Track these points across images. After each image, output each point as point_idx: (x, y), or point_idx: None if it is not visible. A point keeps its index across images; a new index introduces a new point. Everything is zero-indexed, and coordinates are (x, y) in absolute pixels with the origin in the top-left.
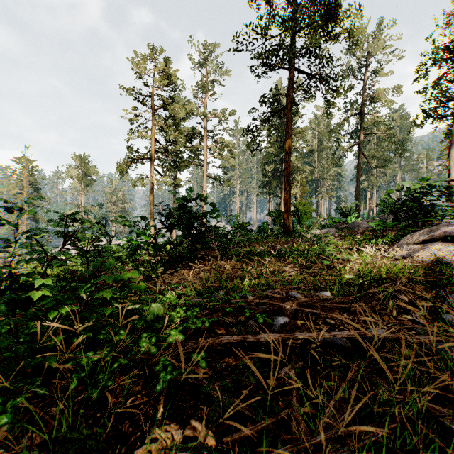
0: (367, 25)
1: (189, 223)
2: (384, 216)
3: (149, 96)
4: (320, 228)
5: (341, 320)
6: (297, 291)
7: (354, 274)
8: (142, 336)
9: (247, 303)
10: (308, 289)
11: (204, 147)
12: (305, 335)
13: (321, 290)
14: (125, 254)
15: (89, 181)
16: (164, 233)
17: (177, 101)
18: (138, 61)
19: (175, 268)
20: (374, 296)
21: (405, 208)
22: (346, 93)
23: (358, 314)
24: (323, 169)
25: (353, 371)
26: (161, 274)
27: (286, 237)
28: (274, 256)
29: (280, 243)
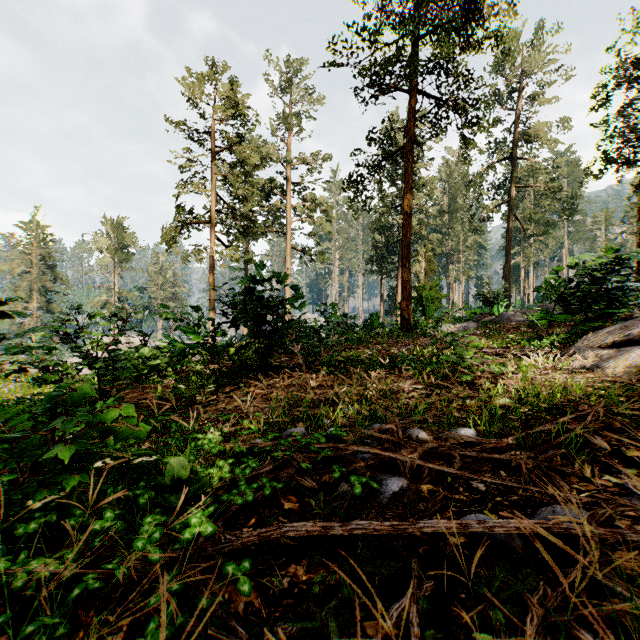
0: (521, 32)
1: (259, 316)
2: (545, 304)
3: (208, 132)
4: (454, 323)
5: (497, 483)
6: (421, 426)
7: (510, 395)
8: (144, 522)
9: (338, 453)
10: (439, 423)
11: (288, 207)
12: (436, 526)
13: (460, 424)
14: (165, 361)
15: (124, 256)
16: (225, 330)
17: (250, 140)
18: (192, 82)
19: (236, 384)
20: (548, 436)
21: (582, 293)
22: (492, 126)
23: (526, 473)
24: (457, 237)
25: (536, 620)
26: (212, 395)
27: (405, 335)
28: (385, 366)
29: (396, 345)
